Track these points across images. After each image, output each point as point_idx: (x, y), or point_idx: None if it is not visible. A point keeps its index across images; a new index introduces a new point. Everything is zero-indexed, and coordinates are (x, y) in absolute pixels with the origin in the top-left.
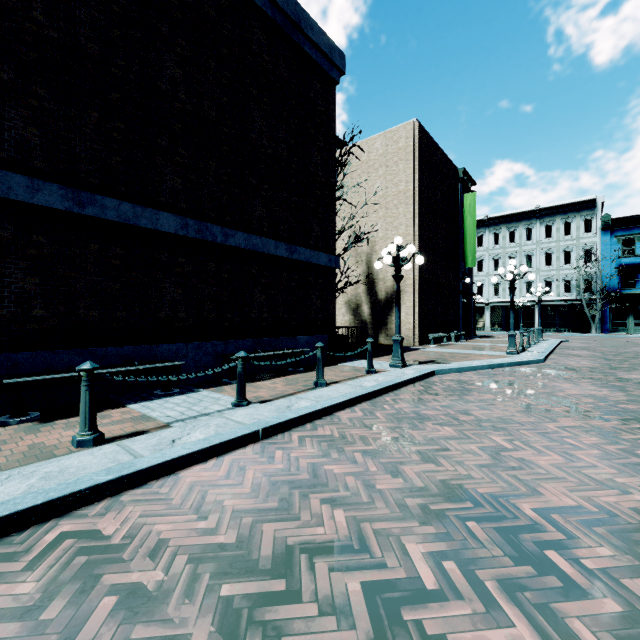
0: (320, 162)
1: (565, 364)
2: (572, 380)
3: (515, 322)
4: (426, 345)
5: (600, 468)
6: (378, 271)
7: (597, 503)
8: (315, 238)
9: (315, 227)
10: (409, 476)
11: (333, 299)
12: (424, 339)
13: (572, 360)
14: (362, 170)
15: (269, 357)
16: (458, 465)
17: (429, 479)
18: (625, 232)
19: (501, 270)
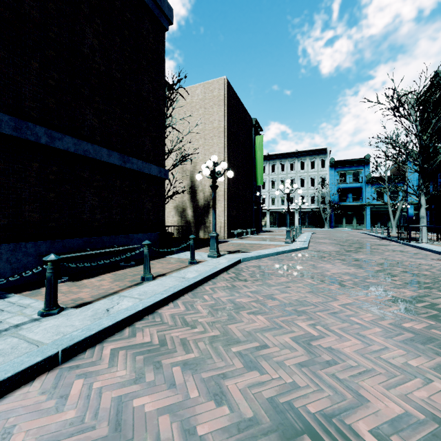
0: (151, 90)
1: (320, 249)
2: (330, 261)
3: (284, 222)
4: (232, 238)
5: (391, 349)
6: (199, 184)
7: (416, 403)
8: (147, 152)
9: (147, 143)
10: (235, 398)
11: (163, 203)
12: (231, 234)
13: (323, 246)
14: (187, 109)
15: (99, 254)
16: (280, 368)
17: (256, 399)
18: (341, 169)
19: (281, 186)
